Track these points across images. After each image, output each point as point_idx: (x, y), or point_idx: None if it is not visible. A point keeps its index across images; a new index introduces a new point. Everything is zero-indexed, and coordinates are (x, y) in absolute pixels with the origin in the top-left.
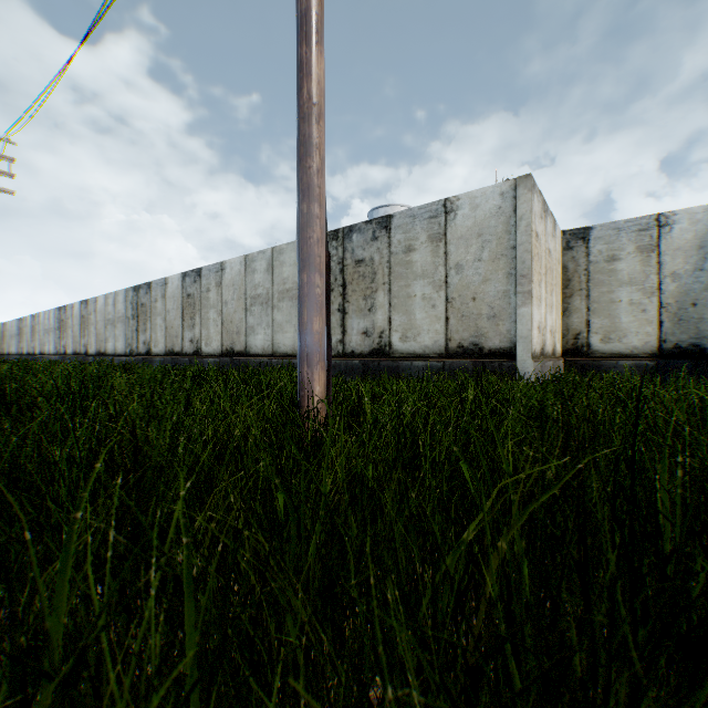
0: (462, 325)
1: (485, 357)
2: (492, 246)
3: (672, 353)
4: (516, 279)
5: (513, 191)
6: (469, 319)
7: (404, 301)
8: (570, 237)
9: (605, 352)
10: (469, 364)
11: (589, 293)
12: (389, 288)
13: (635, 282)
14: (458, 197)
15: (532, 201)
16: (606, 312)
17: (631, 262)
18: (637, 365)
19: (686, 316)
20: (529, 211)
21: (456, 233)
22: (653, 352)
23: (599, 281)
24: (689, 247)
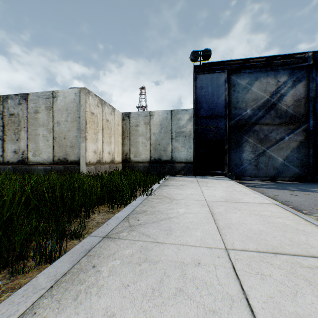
0: (60, 150)
1: (69, 164)
2: (72, 115)
3: (153, 161)
4: (80, 131)
5: (79, 93)
6: (63, 147)
7: (35, 137)
8: (124, 115)
9: (135, 161)
10: (62, 167)
11: (130, 138)
12: (28, 129)
13: (144, 135)
14: (58, 91)
15: (87, 99)
16: (135, 145)
17: (142, 127)
18: (144, 166)
19: (157, 148)
20: (84, 103)
21: (57, 107)
22: (149, 161)
23: (133, 133)
24: (158, 124)
